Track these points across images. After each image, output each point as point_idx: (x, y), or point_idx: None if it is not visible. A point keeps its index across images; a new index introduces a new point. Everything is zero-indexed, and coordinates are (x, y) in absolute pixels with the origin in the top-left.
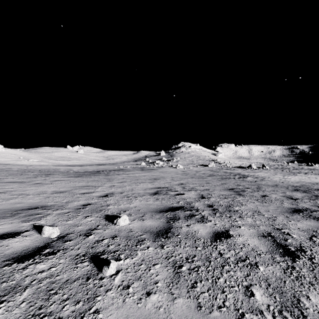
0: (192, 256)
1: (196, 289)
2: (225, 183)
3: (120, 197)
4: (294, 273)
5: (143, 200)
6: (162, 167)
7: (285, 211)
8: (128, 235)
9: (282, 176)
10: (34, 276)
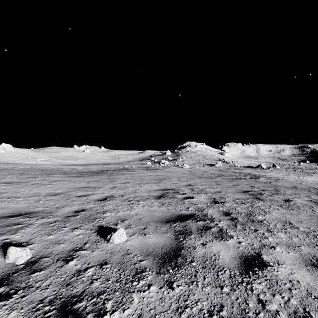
0: (217, 307)
1: None
2: (237, 184)
3: (120, 200)
4: None
5: (147, 205)
6: (168, 166)
7: None
8: (123, 260)
9: (296, 176)
10: None
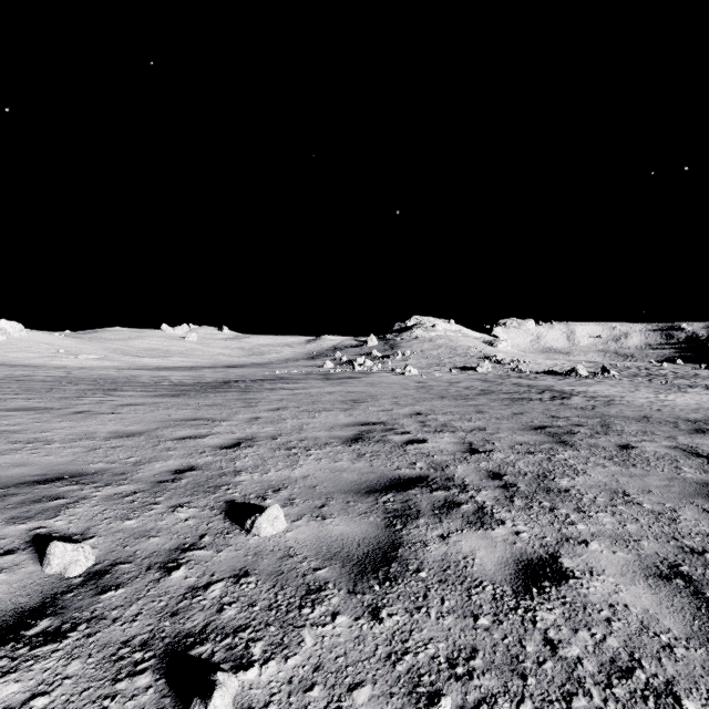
0: (465, 652)
1: None
2: (522, 413)
3: (269, 448)
4: None
5: (326, 458)
6: (372, 372)
7: (693, 492)
8: (280, 567)
9: (652, 394)
10: None
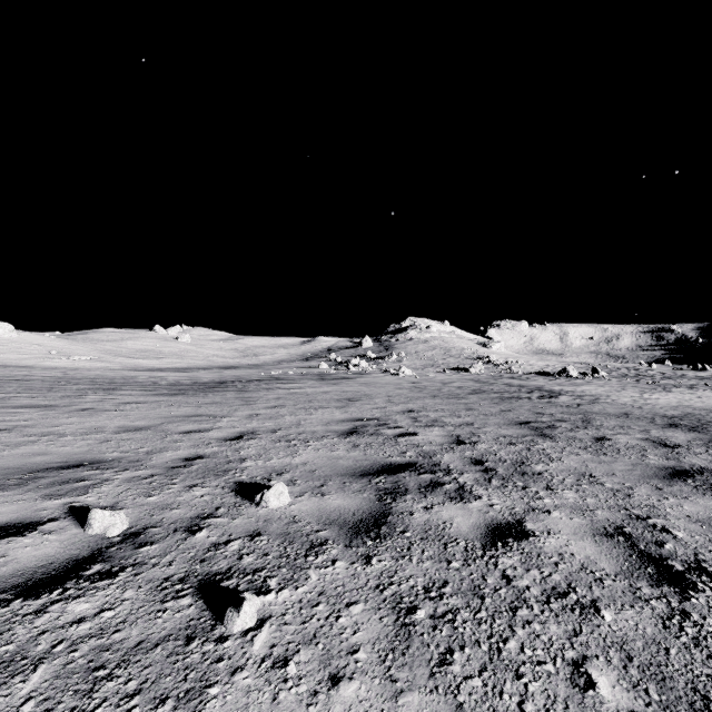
0: (438, 583)
1: (450, 668)
2: (509, 410)
3: (270, 440)
4: (688, 628)
5: (324, 448)
6: (367, 373)
7: (652, 475)
8: (287, 530)
9: (638, 393)
10: (61, 633)
